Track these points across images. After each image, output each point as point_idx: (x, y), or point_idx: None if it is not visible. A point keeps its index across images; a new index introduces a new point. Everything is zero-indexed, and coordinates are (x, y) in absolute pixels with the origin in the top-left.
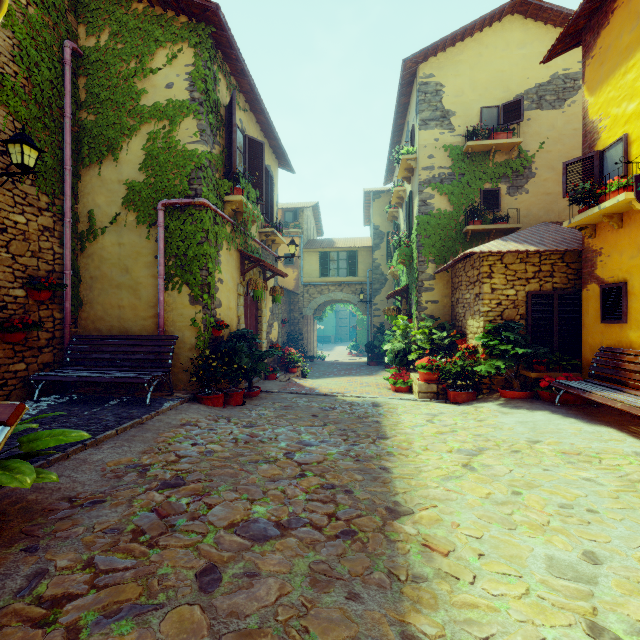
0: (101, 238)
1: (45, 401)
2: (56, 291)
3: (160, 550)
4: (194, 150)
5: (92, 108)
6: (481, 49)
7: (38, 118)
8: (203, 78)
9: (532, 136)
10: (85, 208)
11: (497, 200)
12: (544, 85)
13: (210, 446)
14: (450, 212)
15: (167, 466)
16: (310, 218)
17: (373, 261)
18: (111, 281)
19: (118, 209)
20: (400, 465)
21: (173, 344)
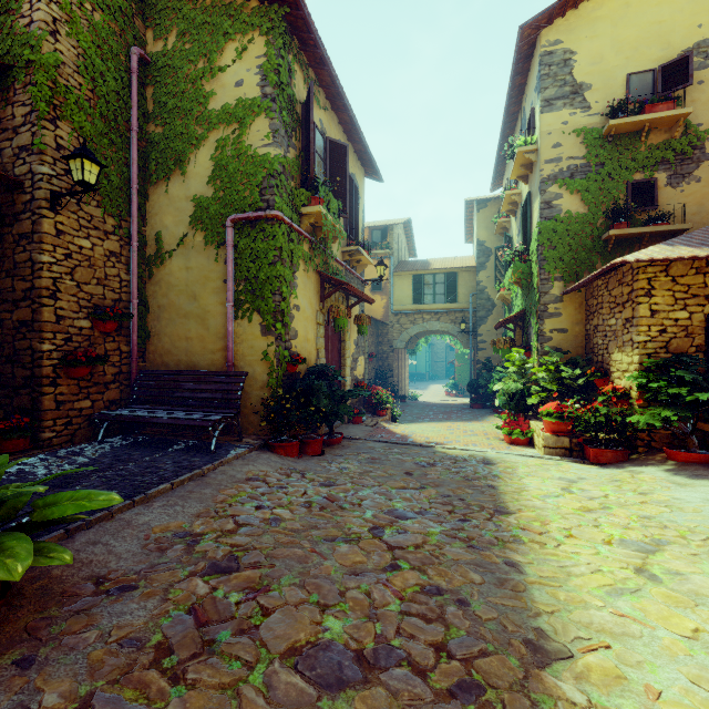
0: (169, 262)
1: (109, 442)
2: (123, 322)
3: (185, 690)
4: (266, 155)
5: (160, 119)
6: None
7: (104, 133)
8: (276, 69)
9: (706, 104)
10: (153, 230)
11: (652, 194)
12: None
13: (277, 511)
14: (584, 214)
15: (221, 538)
16: (401, 237)
17: (477, 284)
18: (179, 310)
19: (186, 229)
20: (535, 560)
21: (242, 381)
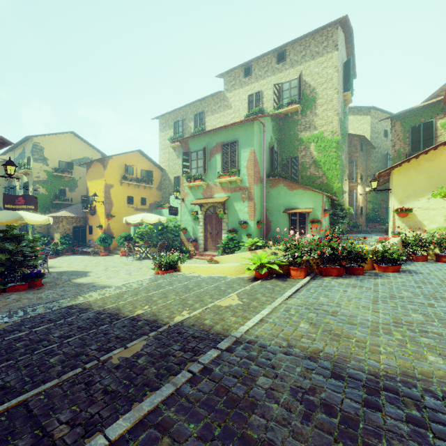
0: None
1: None
2: None
3: None
4: None
5: None
6: (59, 140)
7: None
8: None
9: (77, 174)
10: None
11: (65, 193)
12: (81, 159)
13: None
14: (47, 195)
15: None
16: None
17: None
18: None
19: None
20: None
21: None
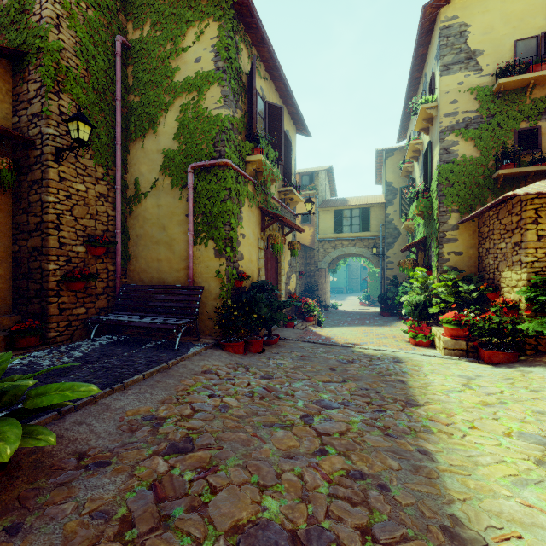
0: (144, 201)
1: (99, 340)
2: (110, 247)
3: None
4: (218, 115)
5: (137, 91)
6: None
7: (95, 103)
8: (226, 47)
9: None
10: (132, 177)
11: (536, 139)
12: None
13: (226, 399)
14: (477, 158)
15: (180, 422)
16: (324, 180)
17: (386, 216)
18: (152, 238)
19: (157, 175)
20: (445, 449)
21: (200, 294)
